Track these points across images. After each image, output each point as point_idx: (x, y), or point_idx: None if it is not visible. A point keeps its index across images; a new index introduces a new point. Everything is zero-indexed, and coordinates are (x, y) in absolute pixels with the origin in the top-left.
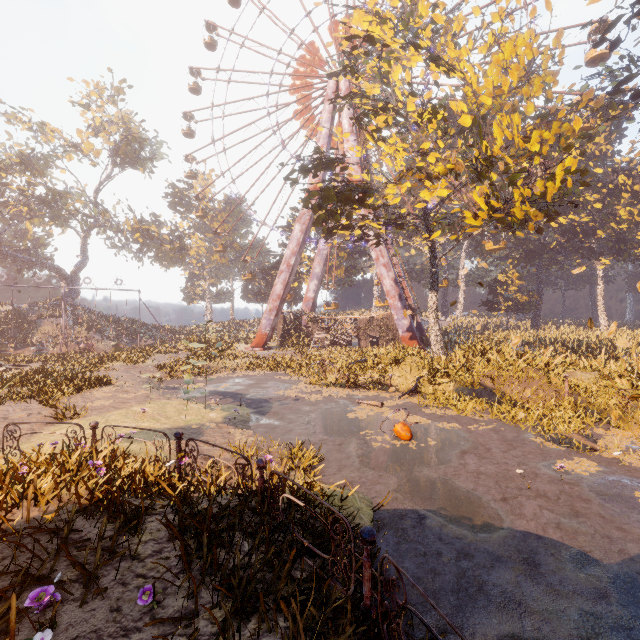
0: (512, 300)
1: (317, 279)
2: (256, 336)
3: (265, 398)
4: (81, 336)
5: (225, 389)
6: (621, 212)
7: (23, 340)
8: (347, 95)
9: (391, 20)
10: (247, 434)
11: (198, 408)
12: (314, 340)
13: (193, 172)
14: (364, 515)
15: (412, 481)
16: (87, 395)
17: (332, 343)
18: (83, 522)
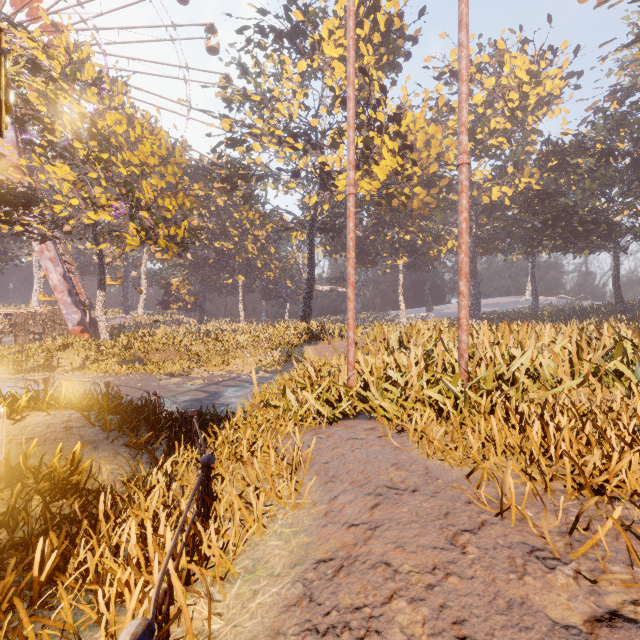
0: (183, 301)
1: None
2: None
3: None
4: None
5: None
6: (249, 246)
7: None
8: None
9: (59, 62)
10: None
11: None
12: None
13: None
14: None
15: None
16: None
17: None
18: None
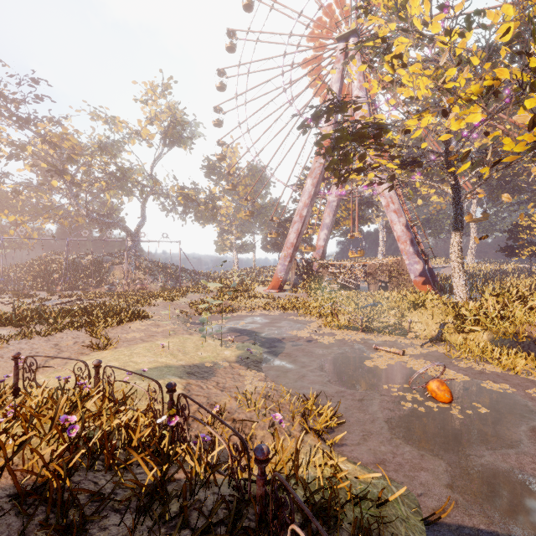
0: None
1: (327, 229)
2: (272, 280)
3: (278, 337)
4: (139, 278)
5: (242, 326)
6: None
7: (101, 281)
8: (359, 41)
9: None
10: (258, 377)
11: (215, 345)
12: (324, 284)
13: (222, 144)
14: (414, 533)
15: (472, 472)
16: (126, 327)
17: (341, 287)
18: (13, 520)
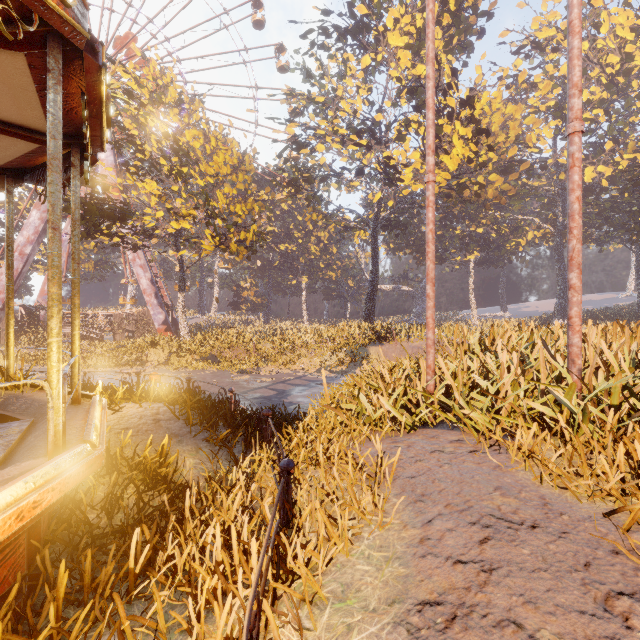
0: (250, 302)
1: None
2: None
3: None
4: None
5: None
6: (312, 248)
7: None
8: None
9: (148, 89)
10: None
11: None
12: None
13: None
14: None
15: None
16: None
17: (82, 338)
18: None
